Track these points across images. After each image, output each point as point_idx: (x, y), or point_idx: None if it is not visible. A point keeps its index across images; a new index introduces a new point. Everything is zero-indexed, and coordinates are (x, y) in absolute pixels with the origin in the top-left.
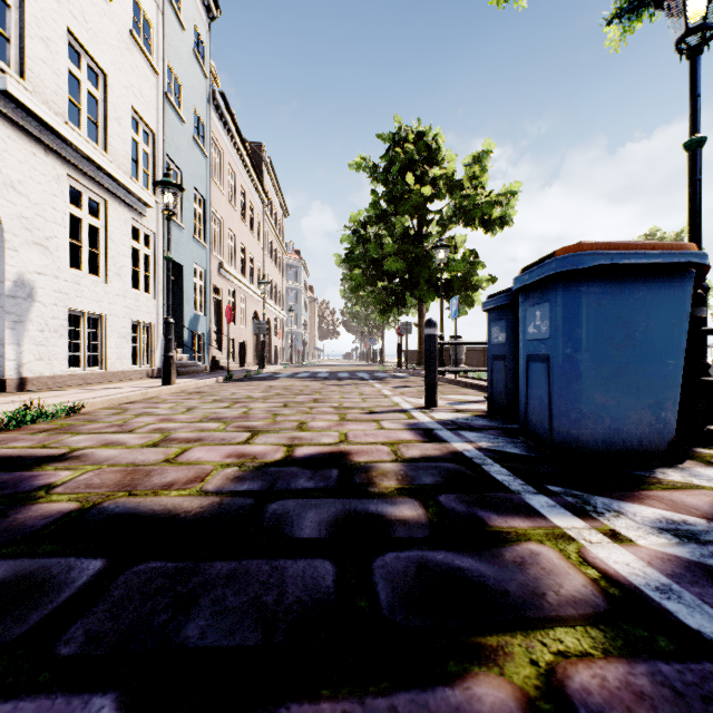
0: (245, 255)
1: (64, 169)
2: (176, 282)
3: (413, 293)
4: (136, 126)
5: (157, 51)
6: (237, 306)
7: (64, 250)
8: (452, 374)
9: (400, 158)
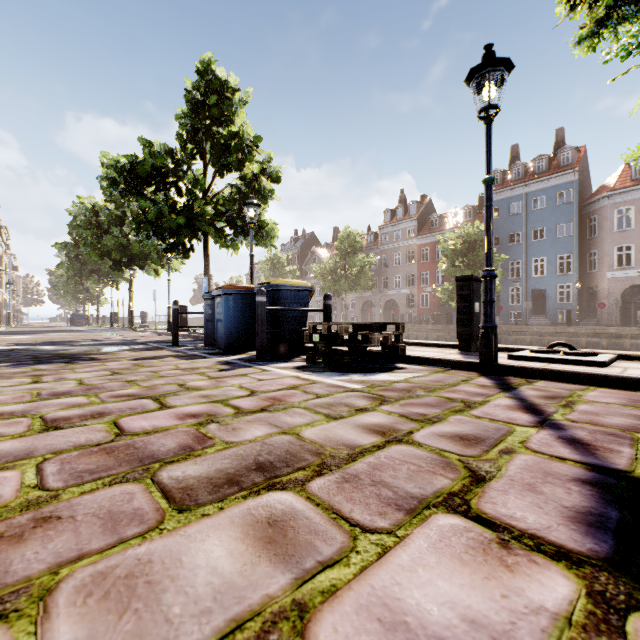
0: None
1: None
2: None
3: None
4: None
5: None
6: None
7: None
8: None
9: None
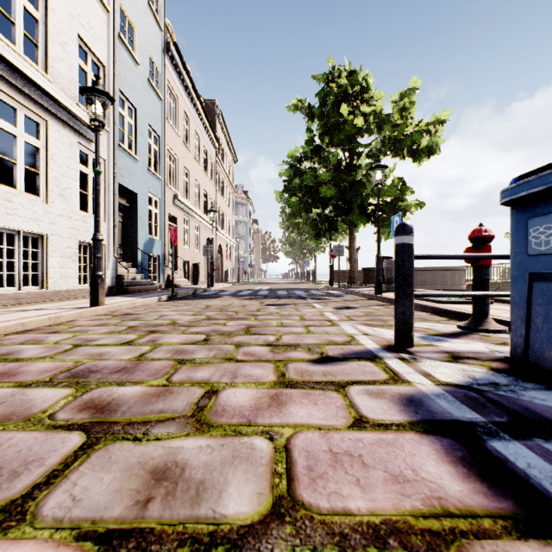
0: (199, 190)
1: None
2: (131, 209)
3: (344, 219)
4: (85, 57)
5: None
6: (192, 233)
7: None
8: (388, 293)
9: (334, 93)
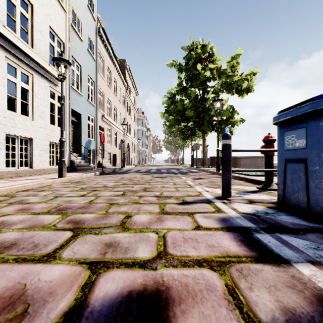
0: (116, 112)
1: (2, 53)
2: (78, 123)
3: (199, 129)
4: (53, 38)
5: (66, 0)
6: (112, 137)
7: (2, 99)
8: None
9: (193, 57)
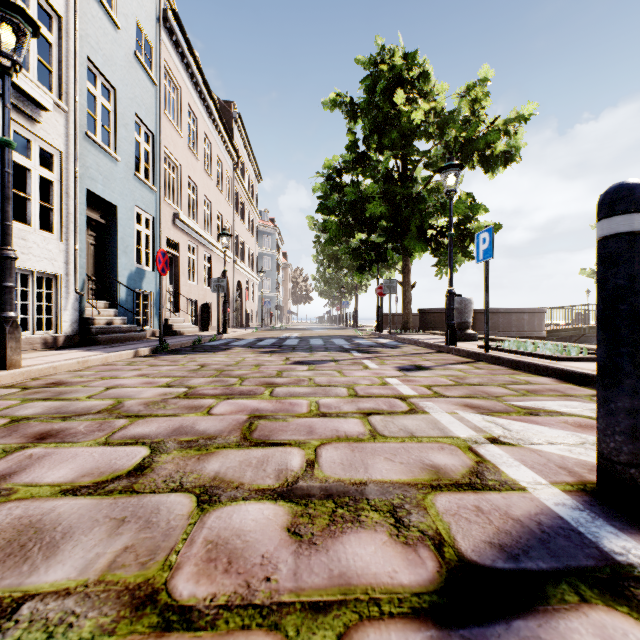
0: (211, 211)
1: None
2: (109, 227)
3: (396, 247)
4: None
5: None
6: (200, 265)
7: None
8: (461, 343)
9: (385, 78)
